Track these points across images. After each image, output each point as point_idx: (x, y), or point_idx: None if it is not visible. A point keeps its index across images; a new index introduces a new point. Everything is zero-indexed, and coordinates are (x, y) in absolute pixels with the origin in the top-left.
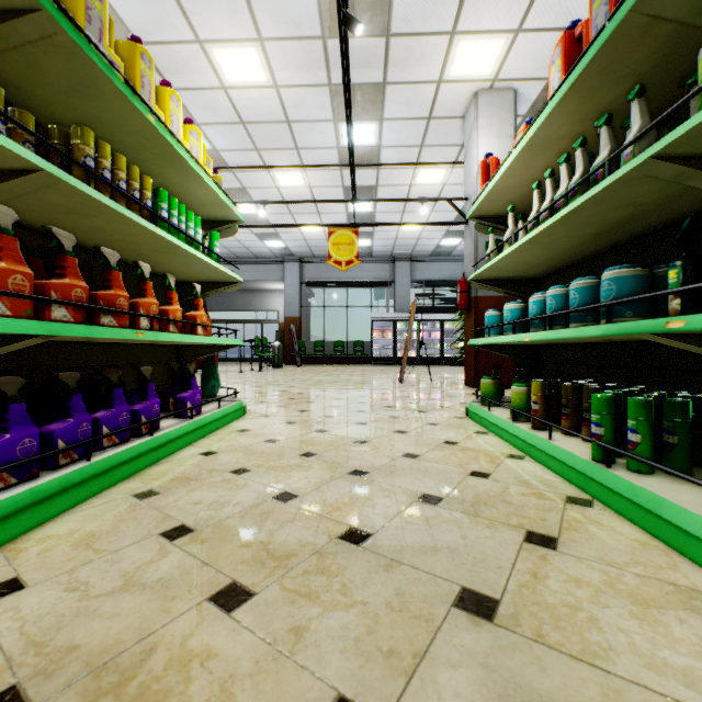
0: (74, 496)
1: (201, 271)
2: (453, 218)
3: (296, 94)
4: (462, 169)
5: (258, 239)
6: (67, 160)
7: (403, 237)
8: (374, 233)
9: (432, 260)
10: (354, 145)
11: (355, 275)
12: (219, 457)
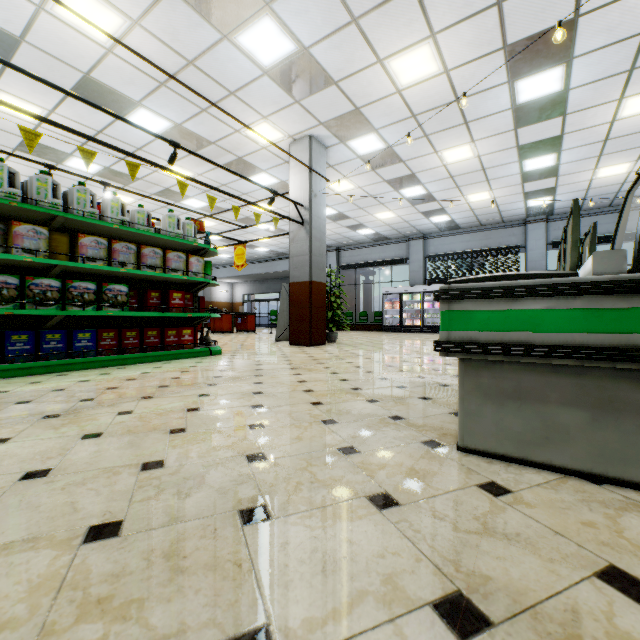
0: None
1: None
2: (409, 204)
3: (211, 175)
4: (355, 177)
5: None
6: None
7: (391, 223)
8: (363, 224)
9: (445, 235)
10: (269, 184)
11: (378, 257)
12: None
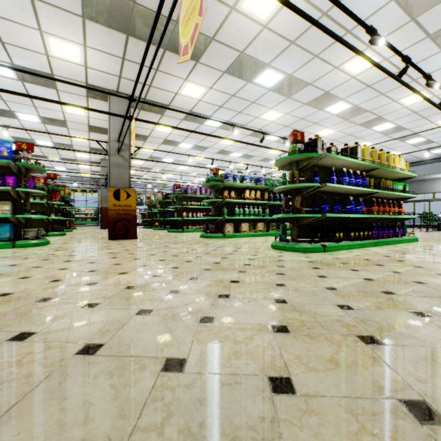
0: (382, 244)
1: (401, 196)
2: None
3: None
4: None
5: (425, 151)
6: (378, 185)
7: None
8: None
9: None
10: None
11: None
12: (410, 245)
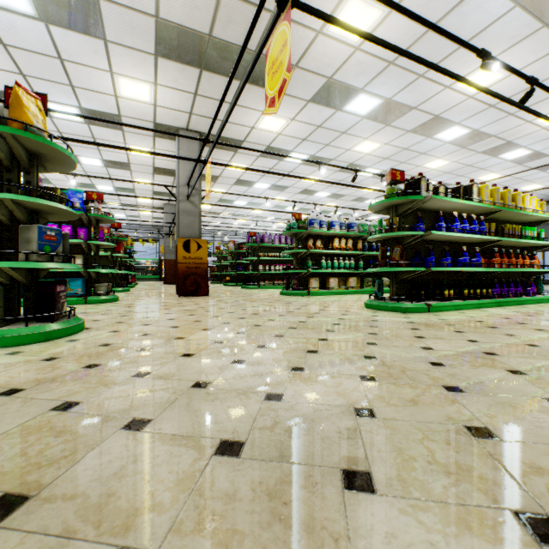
0: (506, 304)
1: (534, 244)
2: None
3: None
4: None
5: None
6: (501, 232)
7: None
8: None
9: None
10: None
11: None
12: (545, 306)
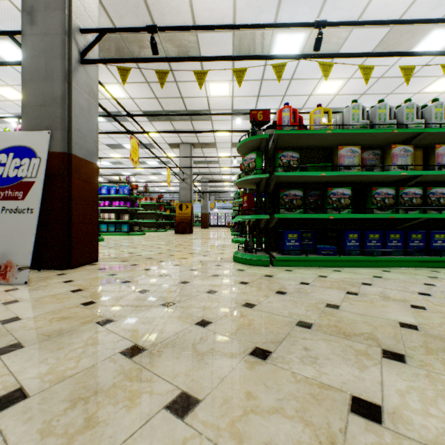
0: None
1: None
2: None
3: None
4: None
5: None
6: None
7: None
8: None
9: None
10: None
11: None
12: None
